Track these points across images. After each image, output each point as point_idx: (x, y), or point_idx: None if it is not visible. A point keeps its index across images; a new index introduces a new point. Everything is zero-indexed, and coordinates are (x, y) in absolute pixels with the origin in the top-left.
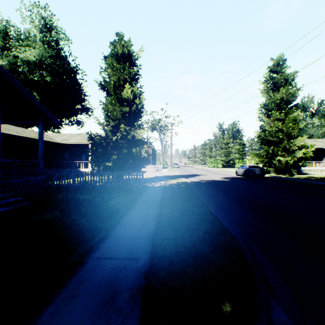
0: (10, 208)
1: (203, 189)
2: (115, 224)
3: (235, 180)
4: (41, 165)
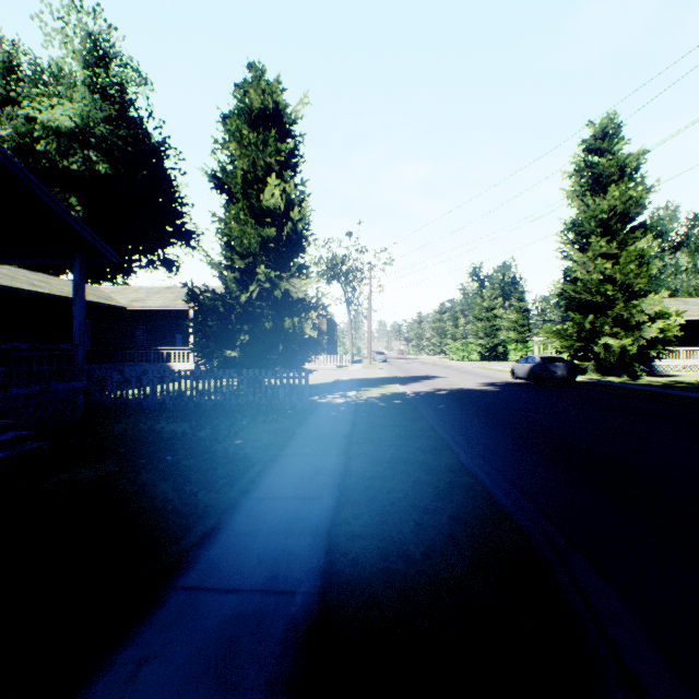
0: (2, 456)
1: (443, 410)
2: (240, 496)
3: (511, 389)
4: (79, 356)
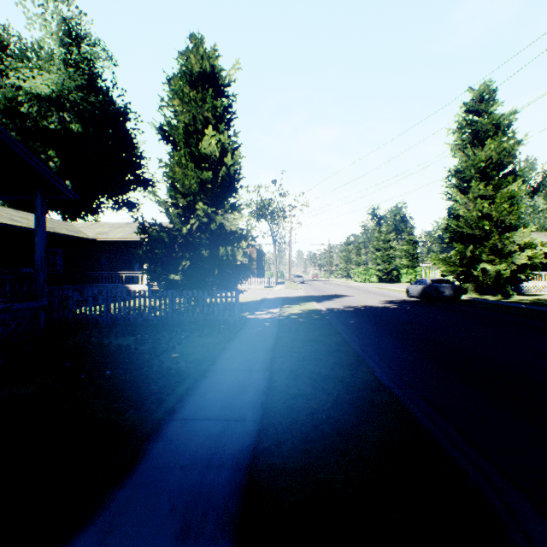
0: None
1: (353, 325)
2: (165, 417)
3: (408, 306)
4: (40, 279)
